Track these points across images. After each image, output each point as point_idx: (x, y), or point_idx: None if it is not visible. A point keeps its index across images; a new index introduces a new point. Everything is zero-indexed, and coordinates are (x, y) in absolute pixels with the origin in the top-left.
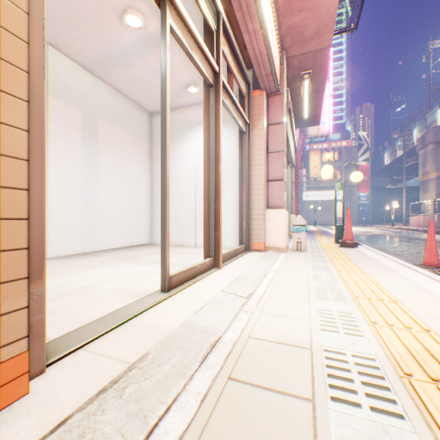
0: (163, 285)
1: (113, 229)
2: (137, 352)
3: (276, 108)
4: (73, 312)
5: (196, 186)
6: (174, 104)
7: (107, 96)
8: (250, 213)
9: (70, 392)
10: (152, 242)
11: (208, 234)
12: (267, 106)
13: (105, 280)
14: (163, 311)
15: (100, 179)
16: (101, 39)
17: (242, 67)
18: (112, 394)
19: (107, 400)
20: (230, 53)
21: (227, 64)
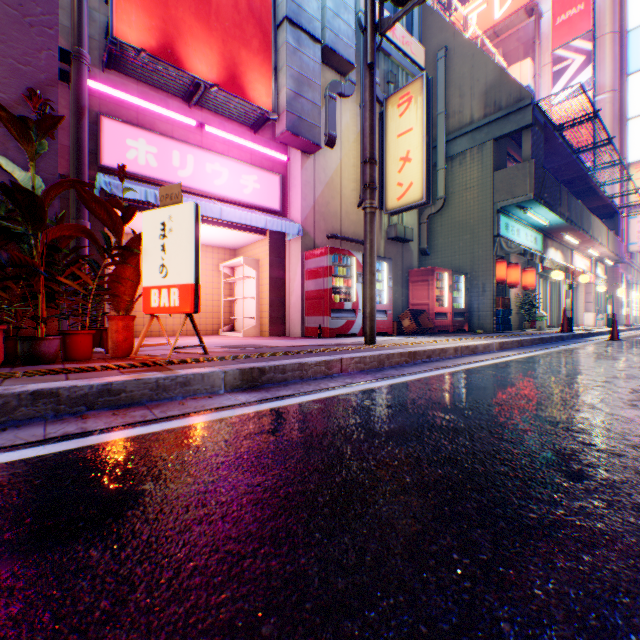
0: None
1: None
2: None
3: None
4: None
5: None
6: None
7: None
8: (576, 314)
9: None
10: None
11: None
12: None
13: None
14: None
15: None
16: None
17: None
18: None
19: None
20: None
21: None
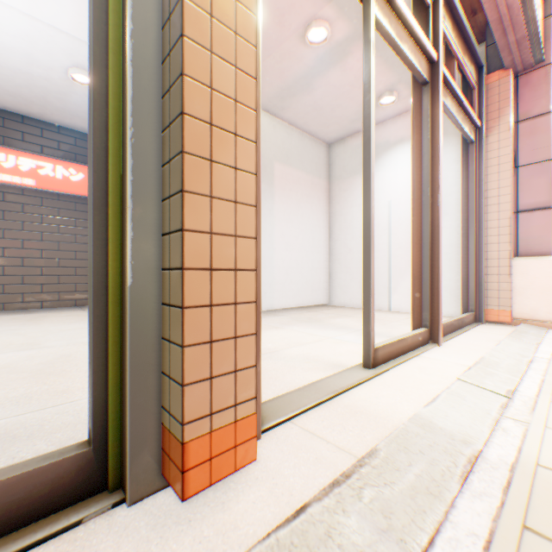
0: (365, 359)
1: (287, 285)
2: (356, 442)
3: (535, 91)
4: (268, 376)
5: (389, 230)
6: (358, 125)
7: (282, 134)
8: (482, 264)
9: (292, 471)
10: (329, 302)
11: (419, 294)
12: (515, 91)
13: (290, 344)
14: (373, 394)
15: (275, 229)
16: (279, 70)
17: (469, 43)
18: (347, 491)
19: (344, 498)
20: (452, 28)
21: (444, 46)
